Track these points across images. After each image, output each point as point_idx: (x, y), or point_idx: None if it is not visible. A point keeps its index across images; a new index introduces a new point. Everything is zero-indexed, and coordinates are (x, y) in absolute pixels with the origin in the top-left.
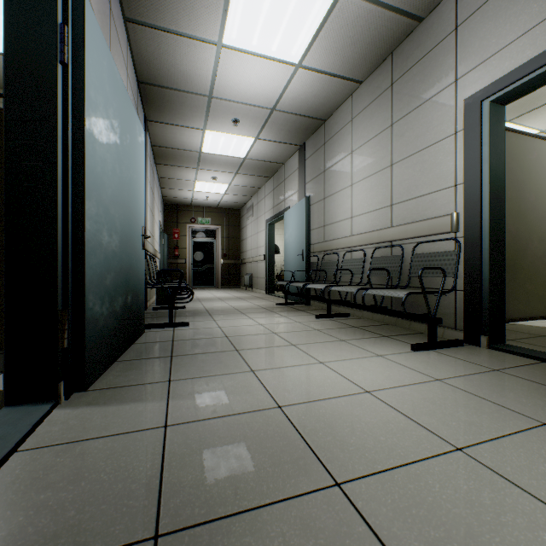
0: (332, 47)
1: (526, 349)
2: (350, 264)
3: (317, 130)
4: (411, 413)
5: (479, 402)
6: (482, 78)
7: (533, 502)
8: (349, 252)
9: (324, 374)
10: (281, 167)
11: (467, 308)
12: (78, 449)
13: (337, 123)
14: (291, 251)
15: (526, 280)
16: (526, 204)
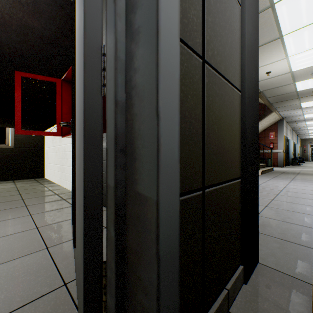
0: None
1: None
2: None
3: None
4: None
5: None
6: None
7: None
8: None
9: None
10: None
11: None
12: None
13: None
14: None
15: None
16: None
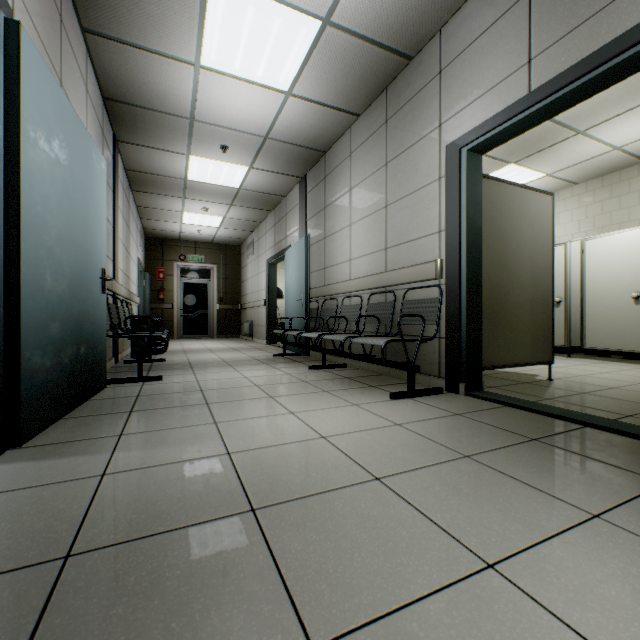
0: (323, 77)
1: (498, 395)
2: (348, 310)
3: (318, 161)
4: (354, 453)
5: (423, 441)
6: (461, 126)
7: (412, 511)
8: (347, 297)
9: (289, 423)
10: (283, 200)
11: (448, 356)
12: (3, 498)
13: (337, 156)
14: (291, 295)
15: (508, 327)
16: (508, 252)
